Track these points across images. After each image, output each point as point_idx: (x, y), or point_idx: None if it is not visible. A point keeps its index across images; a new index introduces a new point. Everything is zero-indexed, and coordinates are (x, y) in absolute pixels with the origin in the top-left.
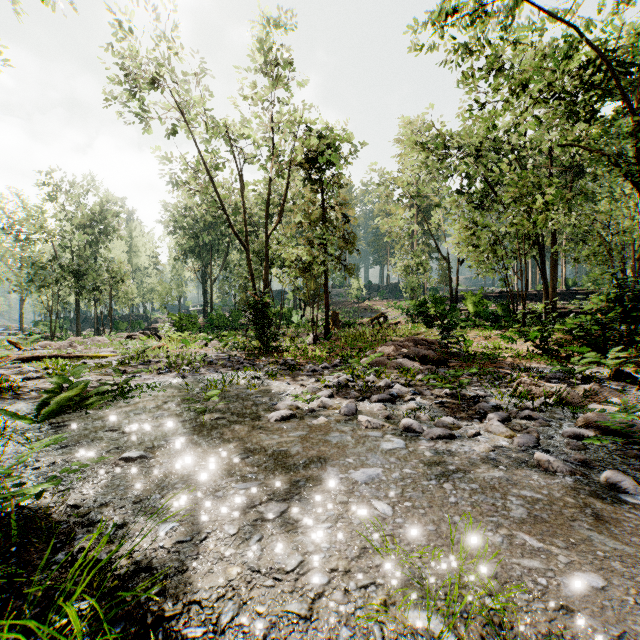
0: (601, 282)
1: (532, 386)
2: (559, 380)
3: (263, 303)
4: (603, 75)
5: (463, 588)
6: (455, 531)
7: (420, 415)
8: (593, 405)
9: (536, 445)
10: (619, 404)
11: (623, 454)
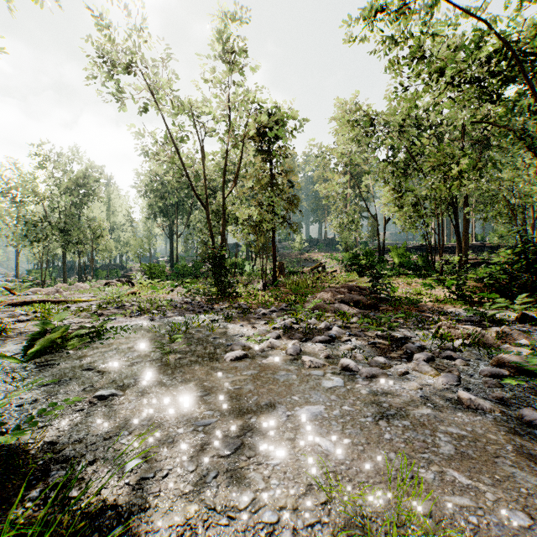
0: (505, 237)
1: (451, 329)
2: (473, 322)
3: (220, 255)
4: (509, 62)
5: (401, 526)
6: (392, 469)
7: (356, 355)
8: (505, 346)
9: (458, 383)
10: (528, 345)
11: (535, 392)
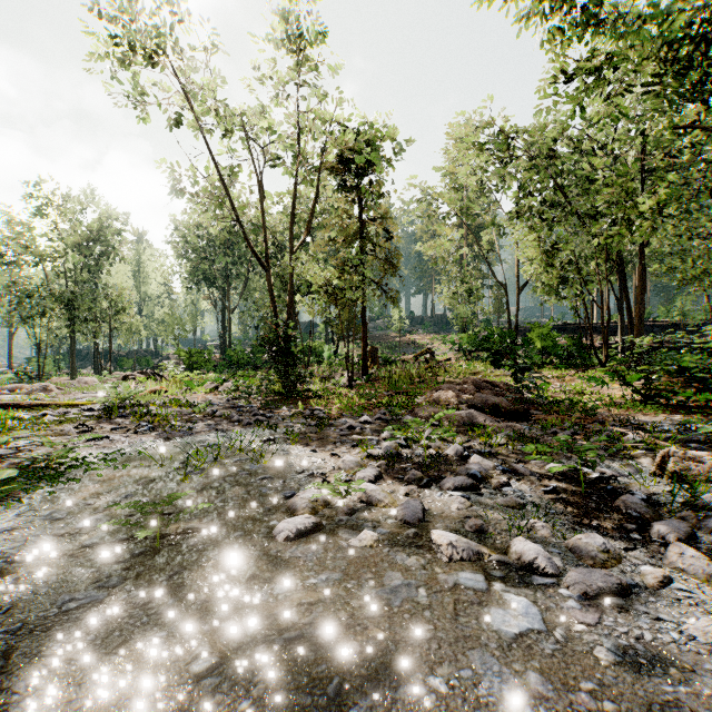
0: (688, 312)
1: (687, 461)
2: (699, 444)
3: (286, 336)
4: None
5: None
6: None
7: (535, 525)
8: None
9: None
10: None
11: None
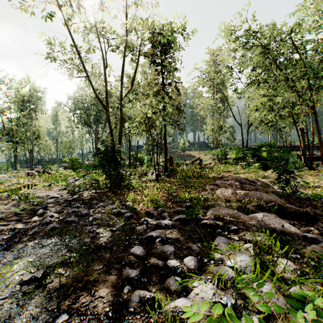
0: None
1: None
2: None
3: (113, 148)
4: None
5: None
6: None
7: None
8: None
9: None
10: None
11: None
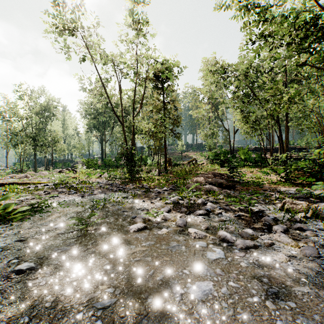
0: (309, 142)
1: (293, 204)
2: (303, 199)
3: (131, 153)
4: (320, 26)
5: None
6: None
7: (228, 227)
8: None
9: (319, 256)
10: None
11: None
